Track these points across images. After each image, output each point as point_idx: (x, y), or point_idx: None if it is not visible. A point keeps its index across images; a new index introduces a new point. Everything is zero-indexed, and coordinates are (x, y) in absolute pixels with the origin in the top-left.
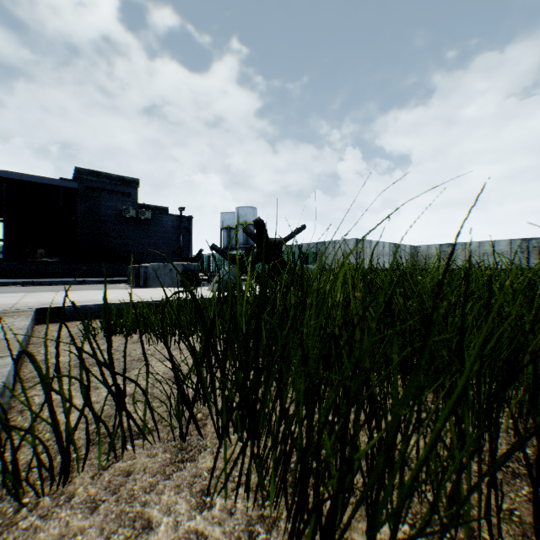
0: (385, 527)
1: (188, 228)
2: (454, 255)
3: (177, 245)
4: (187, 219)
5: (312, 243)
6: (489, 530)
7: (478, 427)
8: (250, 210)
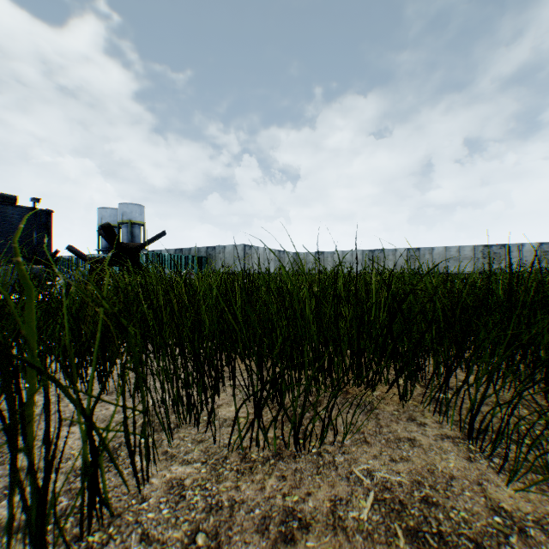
0: (41, 399)
1: (46, 224)
2: (326, 261)
3: (30, 243)
4: (45, 213)
5: (203, 247)
6: (86, 386)
7: (76, 340)
8: (136, 208)
